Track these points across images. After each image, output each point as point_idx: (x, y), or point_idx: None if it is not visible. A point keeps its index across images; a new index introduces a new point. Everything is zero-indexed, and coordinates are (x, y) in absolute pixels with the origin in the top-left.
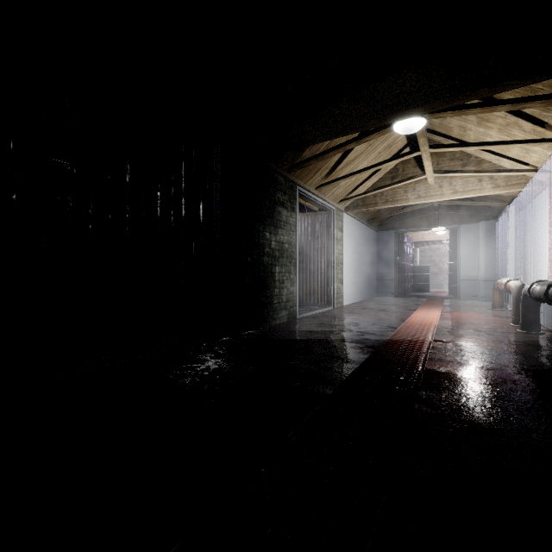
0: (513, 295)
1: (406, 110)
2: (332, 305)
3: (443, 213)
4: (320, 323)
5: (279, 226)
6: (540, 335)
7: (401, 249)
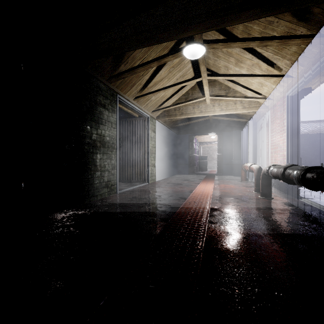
0: (255, 173)
1: (190, 25)
2: (147, 182)
3: (214, 125)
4: (133, 197)
5: (100, 122)
6: (272, 200)
7: (192, 146)
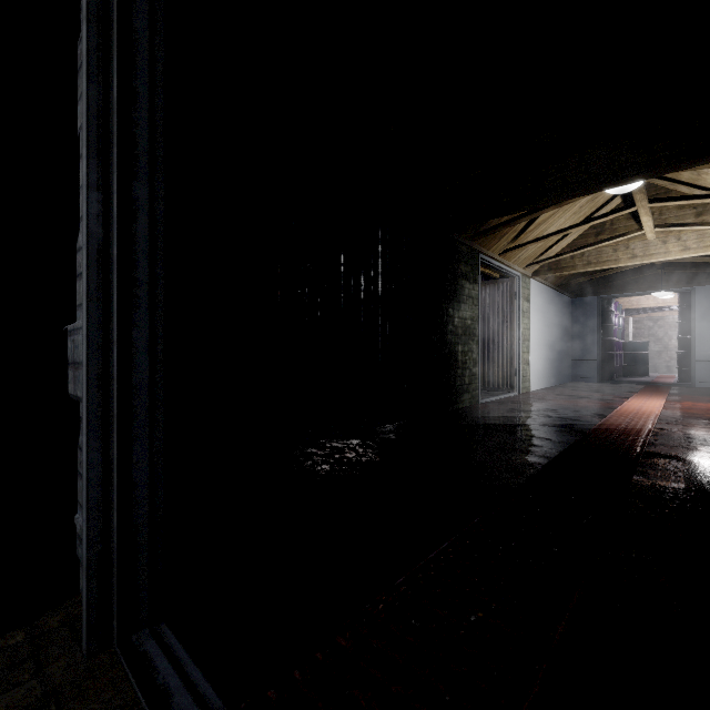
0: None
1: (621, 179)
2: (517, 390)
3: (669, 272)
4: (510, 409)
5: (461, 301)
6: None
7: (606, 320)
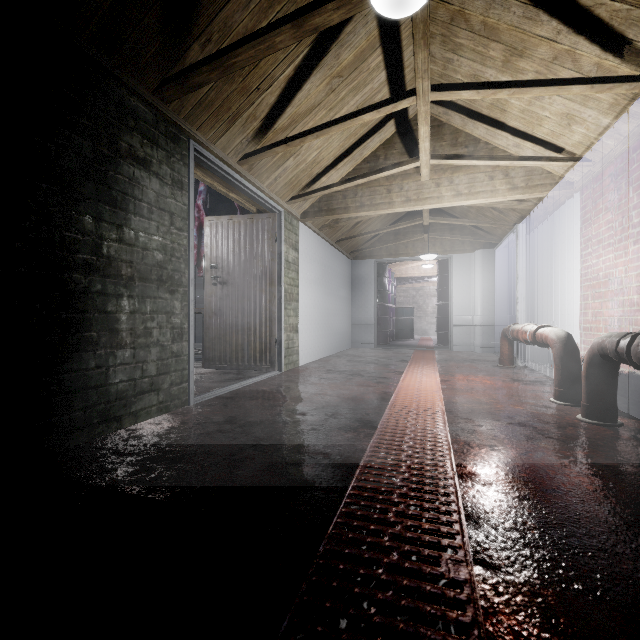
0: (556, 352)
1: None
2: (278, 368)
3: (433, 238)
4: (226, 420)
5: (131, 209)
6: (626, 432)
7: (382, 285)
